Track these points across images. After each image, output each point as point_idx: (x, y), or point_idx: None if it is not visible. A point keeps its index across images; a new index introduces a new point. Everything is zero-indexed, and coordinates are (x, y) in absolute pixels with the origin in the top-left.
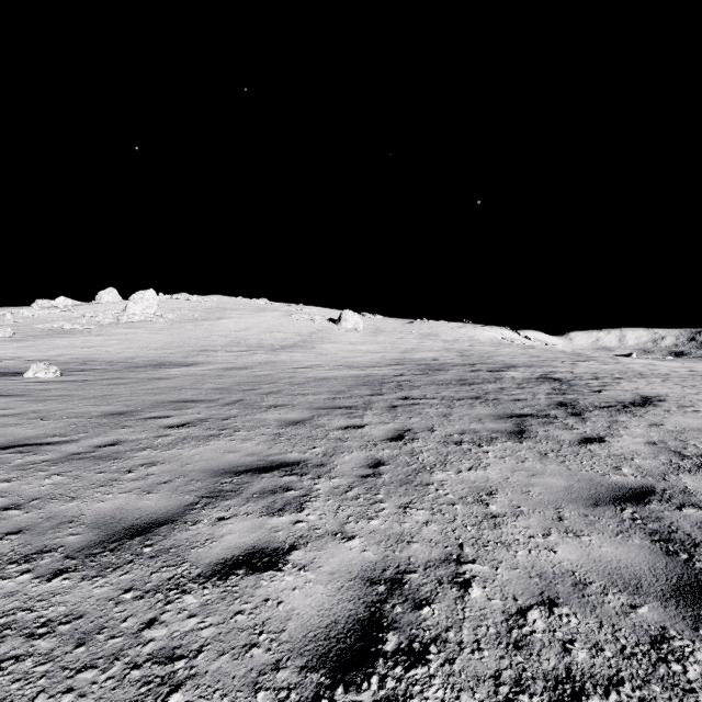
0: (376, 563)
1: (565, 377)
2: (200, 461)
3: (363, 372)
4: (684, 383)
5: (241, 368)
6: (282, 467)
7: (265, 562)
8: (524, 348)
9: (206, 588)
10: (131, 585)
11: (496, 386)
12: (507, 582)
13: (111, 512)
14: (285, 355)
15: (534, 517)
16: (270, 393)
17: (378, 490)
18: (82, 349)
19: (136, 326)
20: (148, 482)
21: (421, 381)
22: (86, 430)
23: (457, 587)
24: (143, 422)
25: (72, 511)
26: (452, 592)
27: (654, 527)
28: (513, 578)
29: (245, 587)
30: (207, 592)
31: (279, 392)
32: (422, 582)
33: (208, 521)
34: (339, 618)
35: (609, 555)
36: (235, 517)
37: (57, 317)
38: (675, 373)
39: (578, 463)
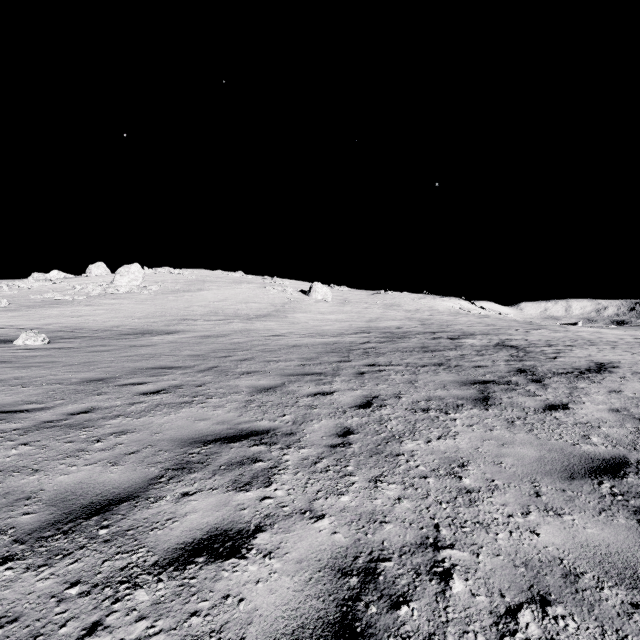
0: (347, 548)
1: (520, 345)
2: (170, 429)
3: (332, 339)
4: (633, 350)
5: (218, 335)
6: (251, 436)
7: (228, 547)
8: (480, 317)
9: (161, 581)
10: (78, 576)
11: (457, 353)
12: (490, 573)
13: (72, 487)
14: (259, 324)
15: (510, 492)
16: (244, 359)
17: (348, 462)
18: (72, 318)
19: (122, 297)
20: (115, 452)
21: (386, 348)
22: (62, 397)
23: (437, 579)
24: (119, 389)
25: (32, 486)
26: (431, 586)
27: (636, 503)
28: (497, 568)
29: (203, 579)
30: (161, 587)
31: (252, 358)
32: (398, 573)
33: (172, 497)
34: (306, 620)
35: (596, 538)
36: (200, 492)
37: (50, 289)
38: (622, 340)
39: (546, 431)
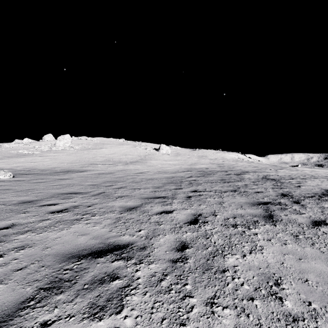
0: None
1: (276, 178)
2: (58, 244)
3: (171, 175)
4: None
5: (109, 173)
6: (114, 251)
7: None
8: (249, 162)
9: None
10: None
11: (242, 183)
12: None
13: None
14: (132, 166)
15: None
16: (120, 187)
17: (186, 279)
18: (31, 163)
19: (59, 152)
20: (7, 268)
21: (202, 180)
22: None
23: None
24: (38, 209)
25: None
26: None
27: None
28: None
29: None
30: None
31: (125, 187)
32: None
33: None
34: None
35: None
36: (57, 321)
37: (21, 147)
38: None
39: (325, 245)
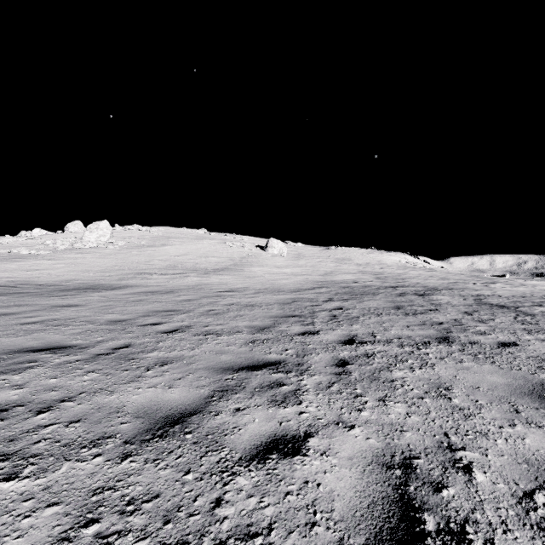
0: None
1: (505, 303)
2: None
3: (289, 296)
4: None
5: (167, 291)
6: None
7: None
8: (428, 270)
9: None
10: None
11: (447, 317)
12: None
13: None
14: (215, 278)
15: None
16: (174, 330)
17: None
18: (26, 272)
19: (87, 251)
20: None
21: (355, 308)
22: None
23: None
24: None
25: None
26: None
27: None
28: None
29: None
30: None
31: (187, 328)
32: None
33: None
34: None
35: None
36: None
37: (21, 244)
38: None
39: None
